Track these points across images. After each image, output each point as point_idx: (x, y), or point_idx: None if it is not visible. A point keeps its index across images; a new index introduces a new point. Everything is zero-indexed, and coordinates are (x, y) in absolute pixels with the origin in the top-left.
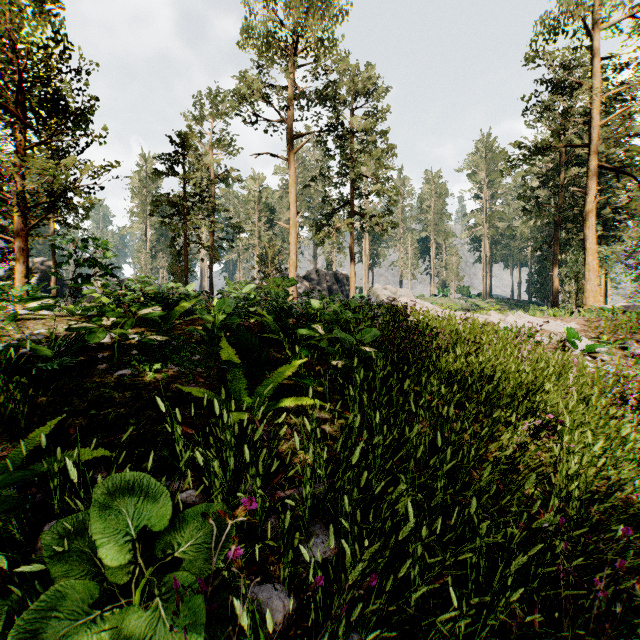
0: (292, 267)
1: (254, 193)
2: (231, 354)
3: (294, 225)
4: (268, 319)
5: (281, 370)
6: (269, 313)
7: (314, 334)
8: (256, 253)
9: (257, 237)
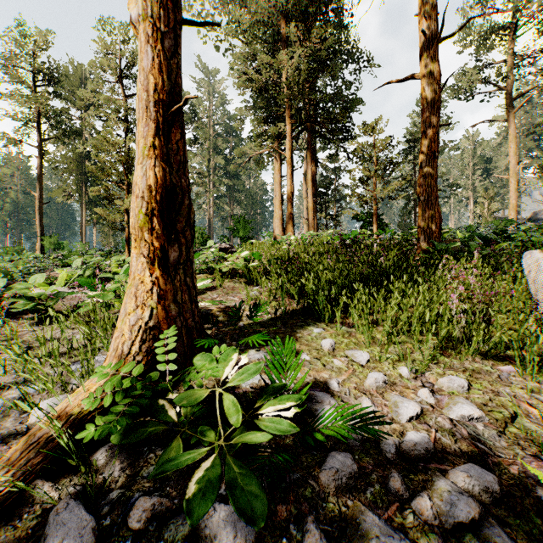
0: (511, 210)
1: (467, 151)
2: (478, 241)
3: (513, 174)
4: (492, 235)
5: (499, 245)
6: (492, 232)
7: (517, 235)
8: (470, 204)
9: (471, 189)
